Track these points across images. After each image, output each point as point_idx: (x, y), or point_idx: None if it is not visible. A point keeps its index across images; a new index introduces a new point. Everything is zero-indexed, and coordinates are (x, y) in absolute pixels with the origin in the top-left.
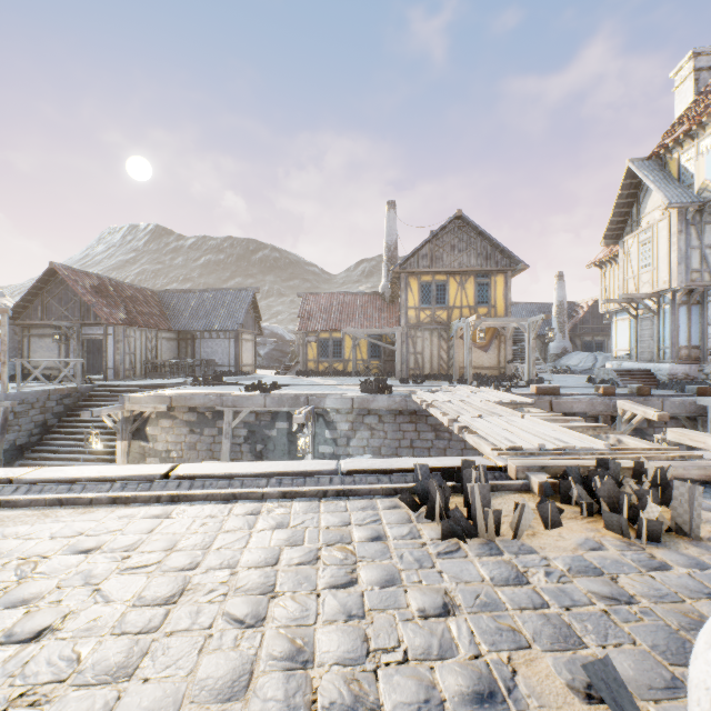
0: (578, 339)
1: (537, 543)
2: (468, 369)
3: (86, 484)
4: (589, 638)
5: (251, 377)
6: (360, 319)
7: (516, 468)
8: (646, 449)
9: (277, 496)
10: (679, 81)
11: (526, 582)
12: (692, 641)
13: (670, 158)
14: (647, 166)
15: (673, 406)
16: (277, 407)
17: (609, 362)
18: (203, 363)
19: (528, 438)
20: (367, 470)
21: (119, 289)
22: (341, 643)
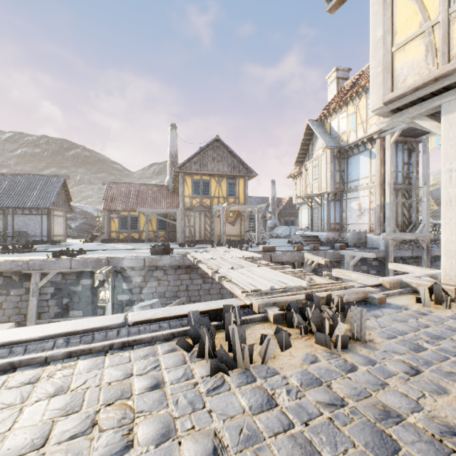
0: (282, 218)
1: (277, 365)
2: (223, 236)
3: None
4: (326, 451)
5: (62, 244)
6: (151, 202)
7: (258, 305)
8: (326, 283)
9: (62, 357)
10: (330, 82)
11: (275, 405)
12: (385, 431)
13: (326, 122)
14: (316, 124)
15: (330, 255)
16: (81, 268)
17: (298, 232)
18: (15, 234)
19: (263, 282)
20: (150, 320)
21: None
22: None
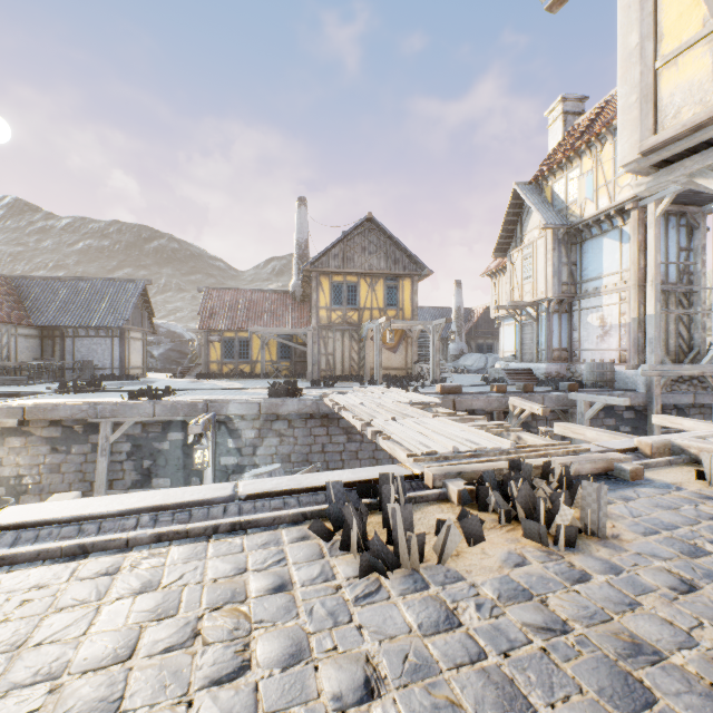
0: (473, 341)
1: (462, 566)
2: (378, 370)
3: None
4: (535, 695)
5: (140, 381)
6: (269, 318)
7: (433, 476)
8: (544, 445)
9: (148, 540)
10: (552, 120)
11: (457, 624)
12: (633, 673)
13: (546, 185)
14: (528, 189)
15: (551, 400)
16: (169, 415)
17: (498, 363)
18: (77, 366)
19: (442, 441)
20: (271, 492)
21: None
22: None
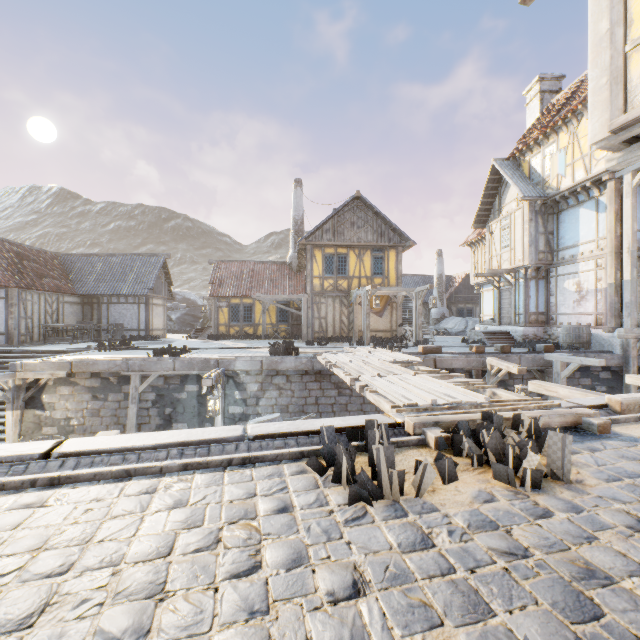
0: (453, 306)
1: (437, 500)
2: (366, 332)
3: None
4: (496, 603)
5: (162, 341)
6: (269, 286)
7: (413, 424)
8: (516, 400)
9: (177, 469)
10: (529, 99)
11: (431, 545)
12: (585, 592)
13: (523, 160)
14: (506, 165)
15: (528, 361)
16: (186, 370)
17: (477, 325)
18: (111, 328)
19: (422, 394)
20: (274, 434)
21: (13, 250)
22: None
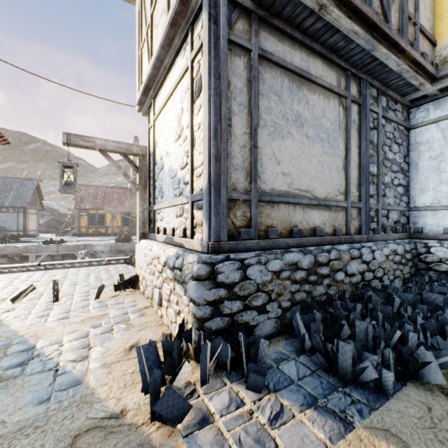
0: None
1: None
2: None
3: (5, 269)
4: None
5: (38, 238)
6: (117, 203)
7: None
8: None
9: (84, 266)
10: None
11: None
12: None
13: None
14: None
15: None
16: (66, 251)
17: None
18: None
19: None
20: (115, 259)
21: None
22: (107, 276)
